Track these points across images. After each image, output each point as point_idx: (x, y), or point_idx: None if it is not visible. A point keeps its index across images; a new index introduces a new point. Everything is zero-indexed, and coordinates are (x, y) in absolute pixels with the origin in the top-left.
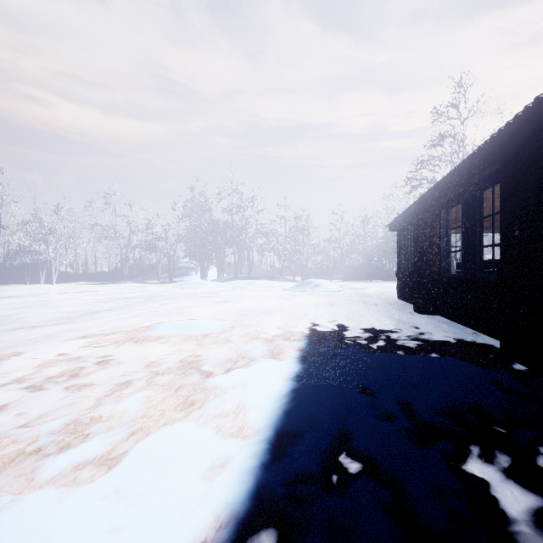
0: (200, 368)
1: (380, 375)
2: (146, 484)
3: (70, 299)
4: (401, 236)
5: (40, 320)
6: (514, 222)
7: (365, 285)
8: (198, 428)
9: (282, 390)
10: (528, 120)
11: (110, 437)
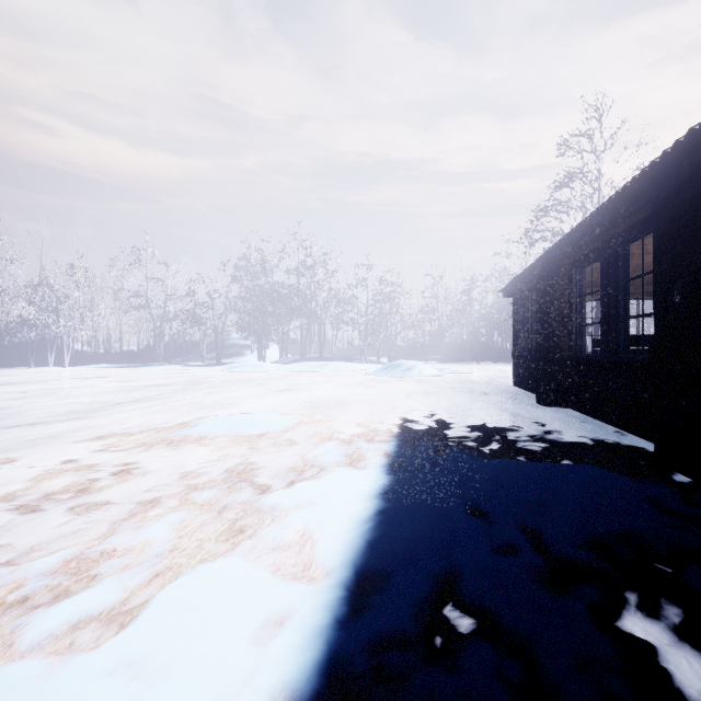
0: (254, 480)
1: (496, 490)
2: (171, 653)
3: (86, 386)
4: (519, 304)
5: (44, 414)
6: (674, 285)
7: (470, 368)
8: (249, 566)
9: (364, 512)
10: (692, 148)
11: (125, 580)
